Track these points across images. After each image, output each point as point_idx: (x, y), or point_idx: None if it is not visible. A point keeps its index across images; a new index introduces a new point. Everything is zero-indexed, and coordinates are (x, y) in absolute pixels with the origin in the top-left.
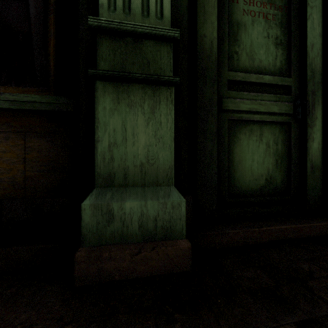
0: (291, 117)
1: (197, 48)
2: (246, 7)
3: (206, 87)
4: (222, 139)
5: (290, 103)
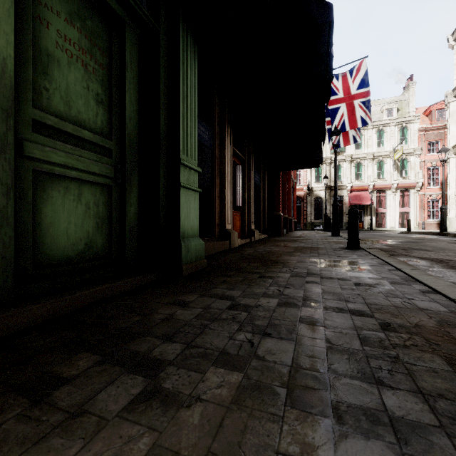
0: (112, 180)
1: None
2: (60, 41)
3: None
4: (24, 193)
5: (111, 166)
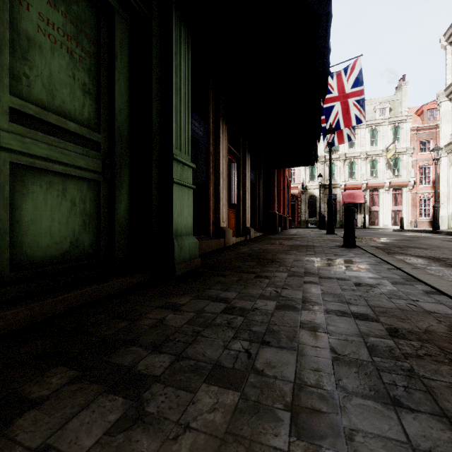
0: (100, 176)
1: None
2: (42, 24)
3: None
4: (0, 188)
5: (100, 160)
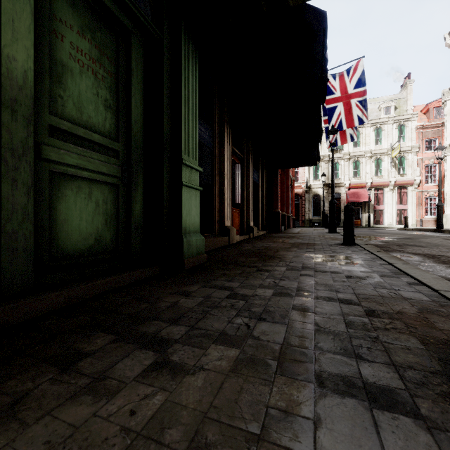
0: (119, 180)
1: (2, 69)
2: (73, 52)
3: (17, 125)
4: (42, 192)
5: (119, 167)
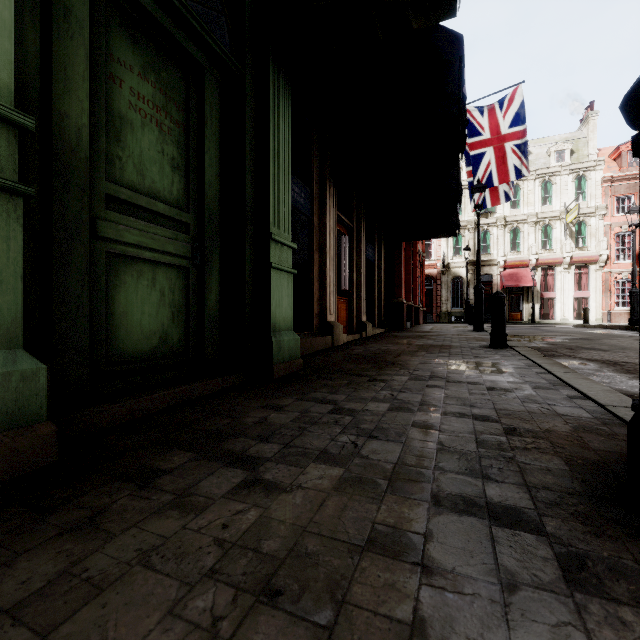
0: (190, 261)
1: (53, 129)
2: (134, 100)
3: (69, 197)
4: (97, 279)
5: (189, 244)
